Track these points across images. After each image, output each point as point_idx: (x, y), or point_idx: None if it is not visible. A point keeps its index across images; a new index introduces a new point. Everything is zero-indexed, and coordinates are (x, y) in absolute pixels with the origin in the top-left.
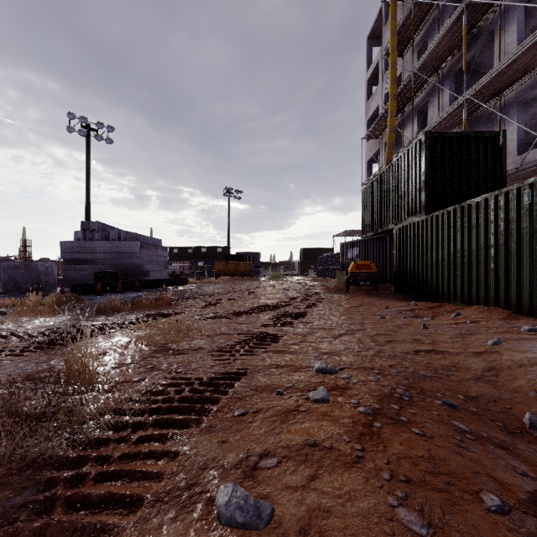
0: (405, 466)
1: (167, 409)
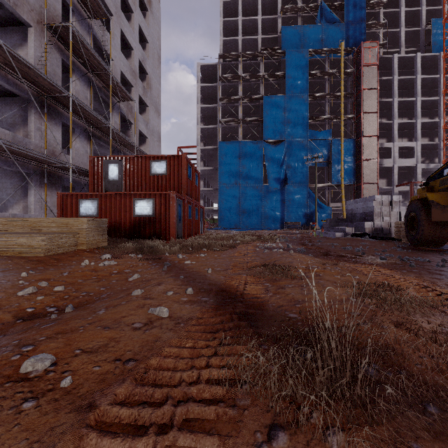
0: (72, 322)
1: (201, 356)
